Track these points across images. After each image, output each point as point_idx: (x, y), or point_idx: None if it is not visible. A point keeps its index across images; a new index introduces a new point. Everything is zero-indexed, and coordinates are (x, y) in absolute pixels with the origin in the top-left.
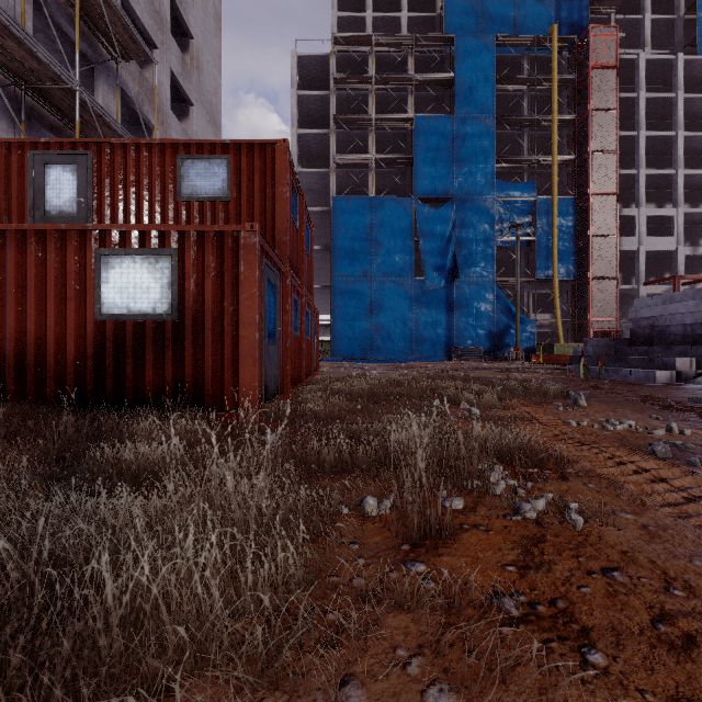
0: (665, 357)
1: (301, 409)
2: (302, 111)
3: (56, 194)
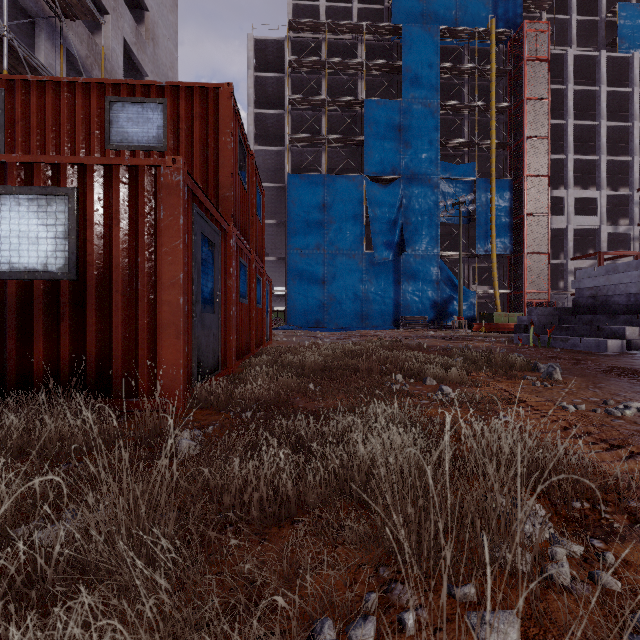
0: (610, 325)
1: (238, 392)
2: (258, 92)
3: None
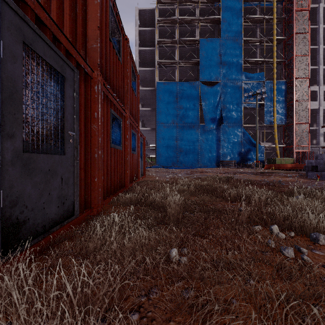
0: None
1: None
2: (141, 39)
3: None
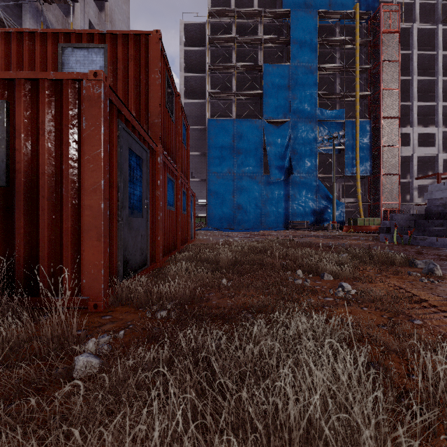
0: None
1: (156, 290)
2: (187, 61)
3: None
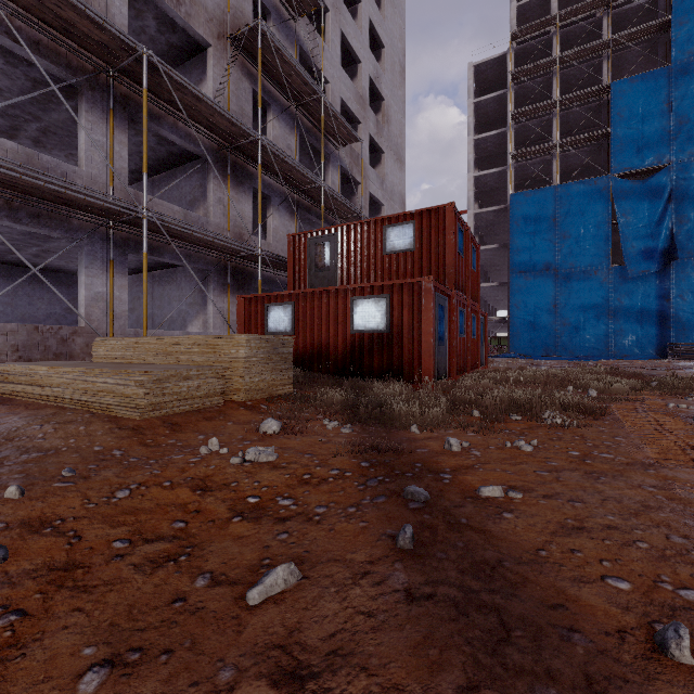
0: None
1: (458, 384)
2: (478, 116)
3: (320, 260)
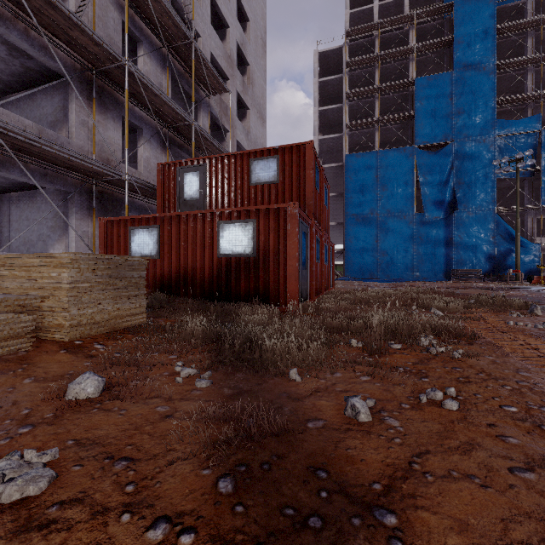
0: None
1: (321, 306)
2: (321, 93)
3: (189, 189)
